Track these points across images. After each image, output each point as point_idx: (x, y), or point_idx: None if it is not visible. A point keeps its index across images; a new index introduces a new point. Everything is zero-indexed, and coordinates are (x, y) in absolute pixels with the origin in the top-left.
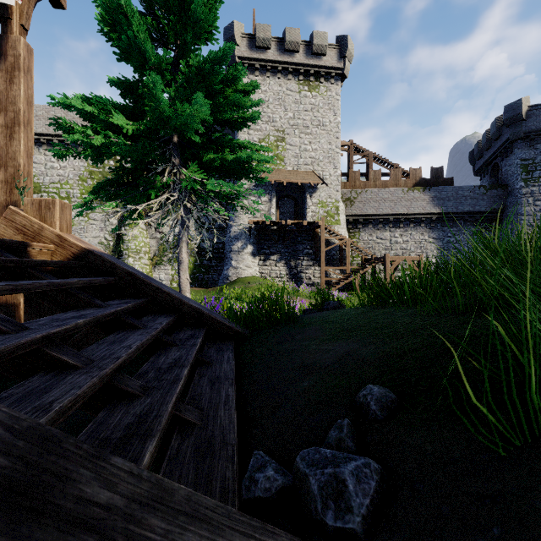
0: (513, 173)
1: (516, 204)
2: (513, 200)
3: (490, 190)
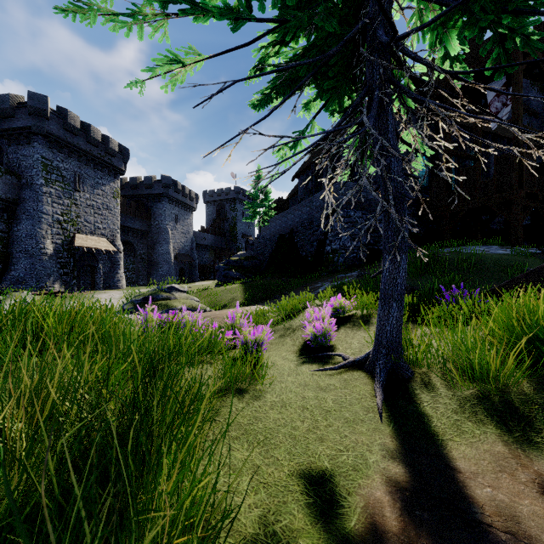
0: (32, 167)
1: (38, 200)
2: (34, 195)
3: (6, 175)
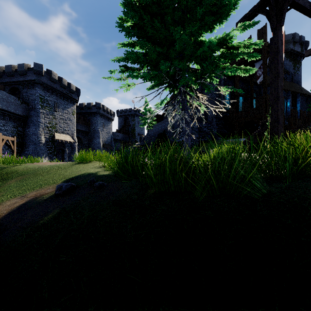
0: (35, 99)
1: (38, 116)
2: (36, 114)
3: (23, 104)
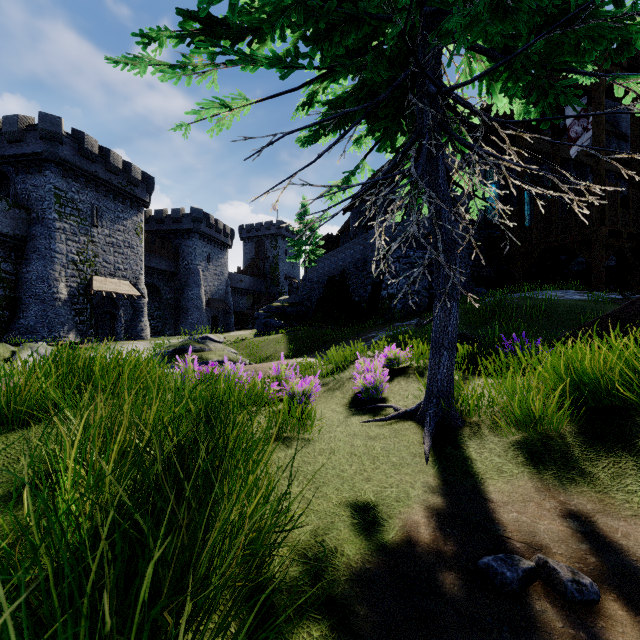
0: (44, 199)
1: (50, 237)
2: (46, 232)
3: (14, 208)
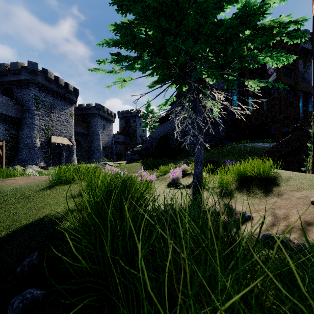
0: (29, 100)
1: (32, 118)
2: (30, 115)
3: (16, 105)
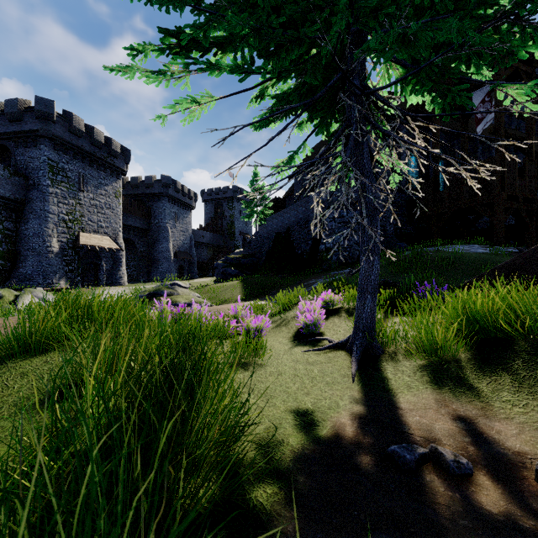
0: (39, 168)
1: (44, 200)
2: (41, 196)
3: (15, 176)
